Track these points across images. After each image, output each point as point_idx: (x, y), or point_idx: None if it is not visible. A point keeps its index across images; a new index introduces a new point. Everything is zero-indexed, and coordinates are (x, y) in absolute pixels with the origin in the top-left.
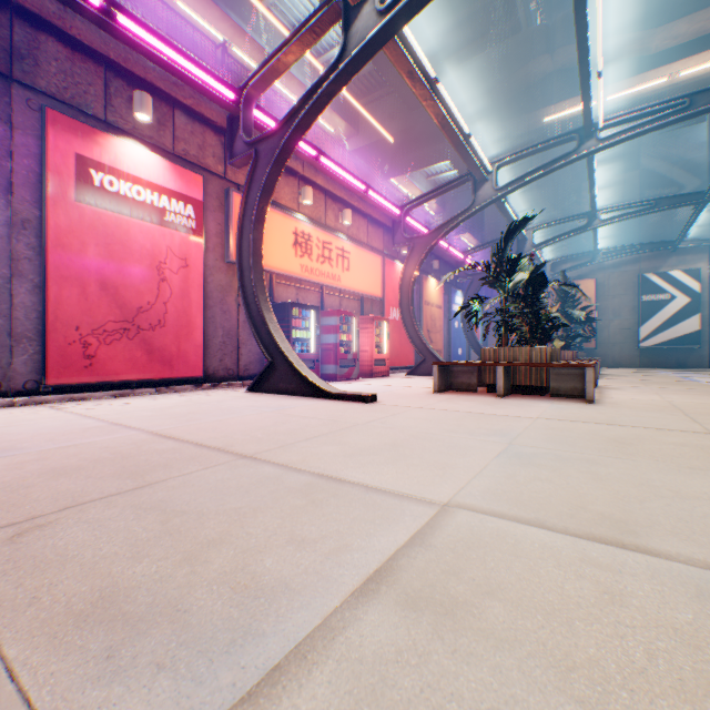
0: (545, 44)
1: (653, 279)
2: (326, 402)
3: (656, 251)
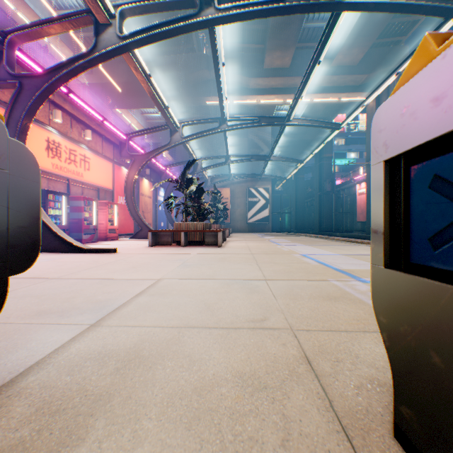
0: (207, 65)
1: (253, 191)
2: (84, 254)
3: (254, 178)
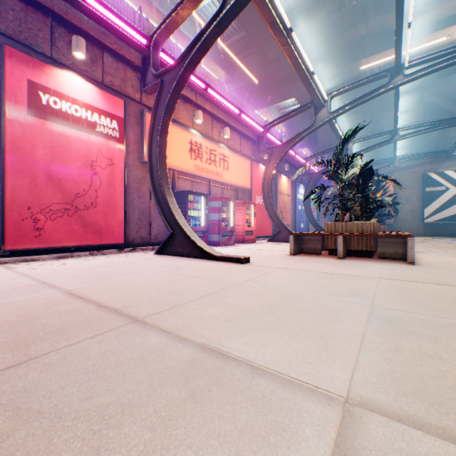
0: (361, 16)
1: (434, 176)
2: (212, 262)
3: (435, 157)
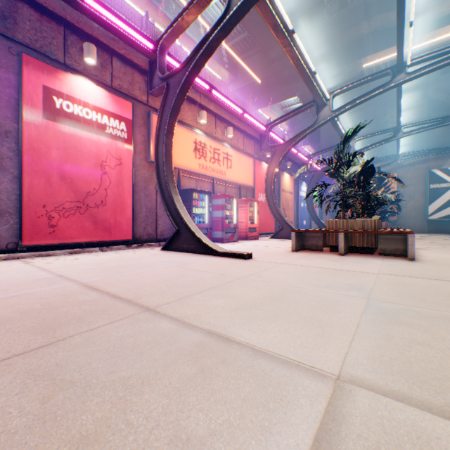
0: (364, 14)
1: (438, 173)
2: (216, 258)
3: (440, 154)
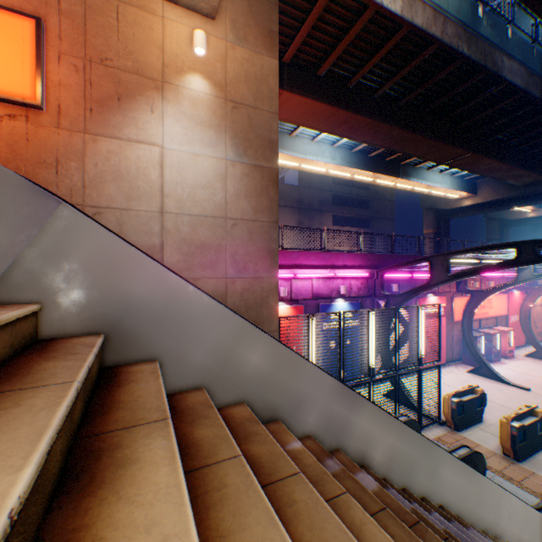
0: None
1: None
2: (509, 387)
3: None
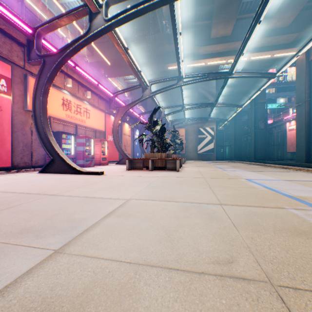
0: (168, 41)
1: (202, 130)
2: (82, 175)
3: (202, 120)
